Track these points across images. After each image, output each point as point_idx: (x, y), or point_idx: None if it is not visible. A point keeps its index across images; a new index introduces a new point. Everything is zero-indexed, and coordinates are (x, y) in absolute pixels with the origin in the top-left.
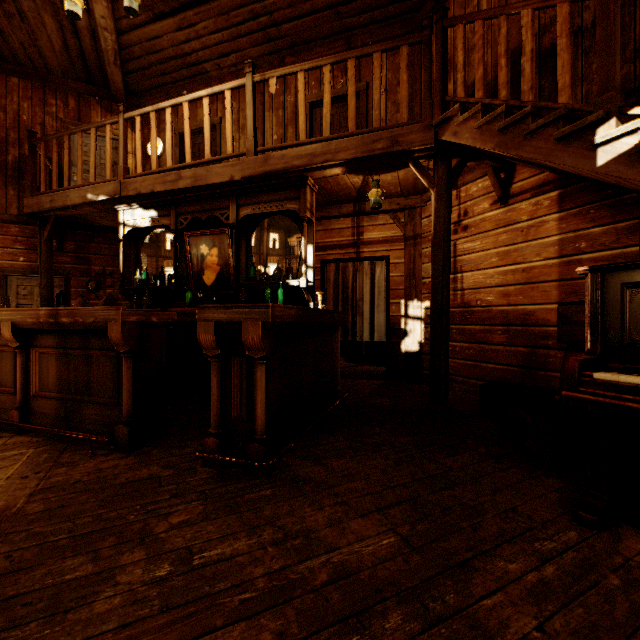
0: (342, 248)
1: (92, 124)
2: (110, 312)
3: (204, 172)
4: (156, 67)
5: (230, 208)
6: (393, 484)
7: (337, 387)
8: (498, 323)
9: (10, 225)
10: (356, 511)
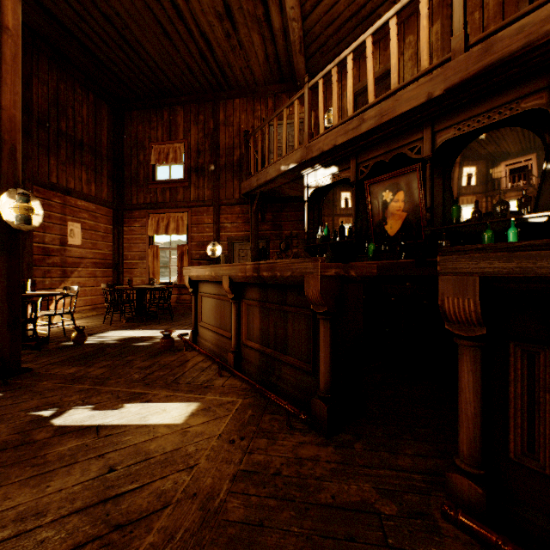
0: None
1: (284, 106)
2: (307, 264)
3: (391, 104)
4: (332, 39)
5: (422, 138)
6: None
7: None
8: None
9: (235, 206)
10: None
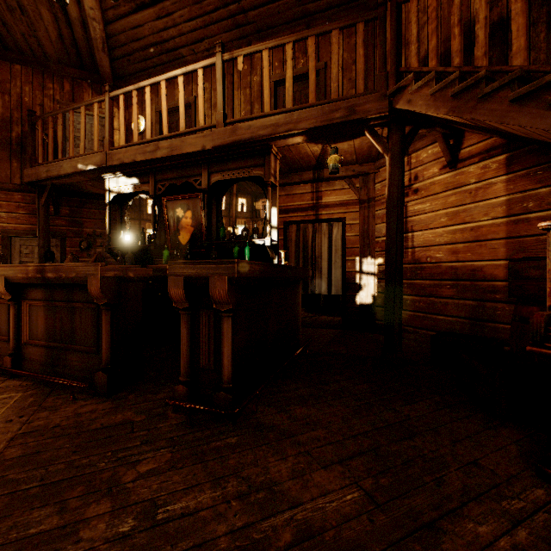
0: (303, 211)
1: (82, 103)
2: (90, 268)
3: (179, 143)
4: (139, 53)
5: (202, 175)
6: (354, 433)
7: (298, 336)
8: (447, 278)
9: (14, 193)
10: (319, 462)
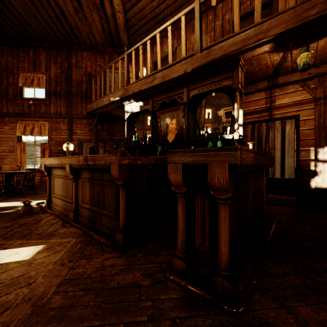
0: (257, 113)
1: (113, 62)
2: (112, 157)
3: (168, 72)
4: (143, 28)
5: (183, 92)
6: None
7: (263, 213)
8: None
9: (83, 120)
10: None
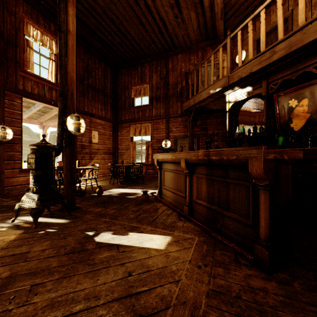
0: None
1: (212, 53)
2: (250, 151)
3: (299, 37)
4: (243, 5)
5: None
6: None
7: None
8: None
9: (178, 118)
10: None
